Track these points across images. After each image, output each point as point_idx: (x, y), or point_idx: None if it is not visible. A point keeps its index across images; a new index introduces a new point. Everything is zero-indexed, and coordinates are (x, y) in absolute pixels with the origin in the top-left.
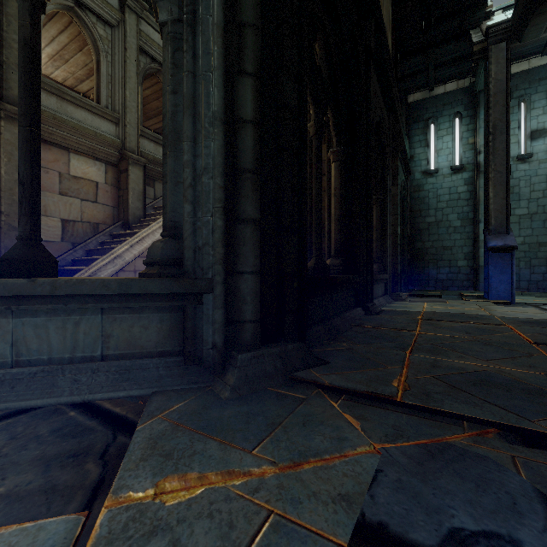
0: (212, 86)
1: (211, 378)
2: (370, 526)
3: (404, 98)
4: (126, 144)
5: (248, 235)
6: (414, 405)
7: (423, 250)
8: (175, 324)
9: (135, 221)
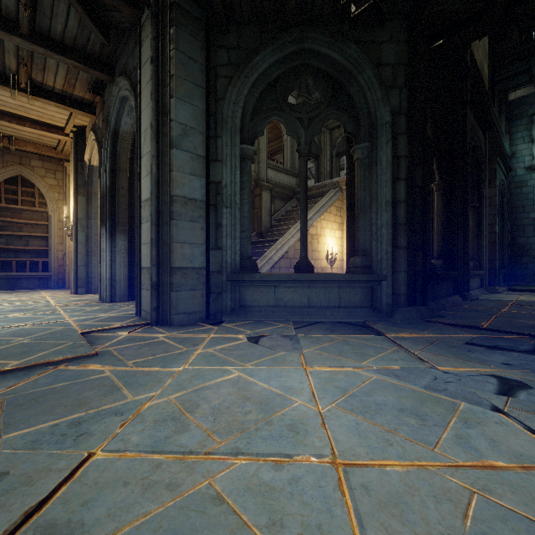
0: (385, 188)
1: (386, 318)
2: (470, 343)
3: (504, 97)
4: (260, 176)
5: (402, 254)
6: (491, 329)
7: (527, 246)
8: (367, 294)
9: (265, 231)
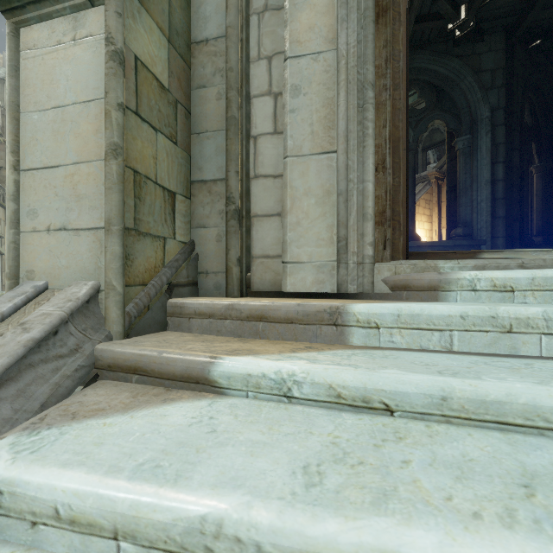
0: (485, 170)
1: None
2: None
3: None
4: None
5: (500, 223)
6: None
7: None
8: None
9: None
